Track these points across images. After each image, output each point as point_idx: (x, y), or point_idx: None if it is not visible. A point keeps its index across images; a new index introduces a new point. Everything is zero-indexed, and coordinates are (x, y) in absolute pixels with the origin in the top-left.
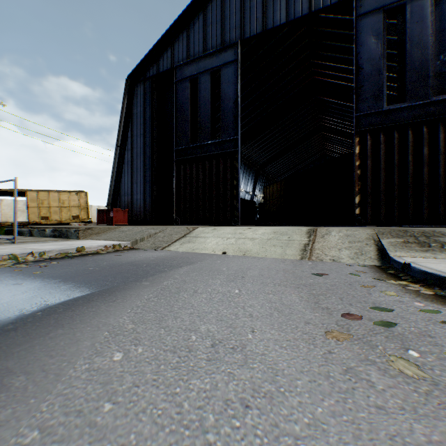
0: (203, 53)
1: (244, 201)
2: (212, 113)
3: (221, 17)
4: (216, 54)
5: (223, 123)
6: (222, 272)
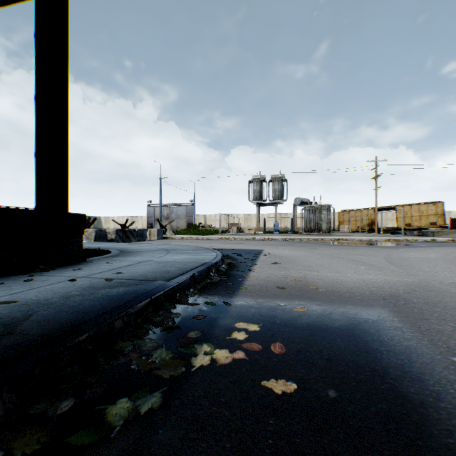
0: None
1: None
2: None
3: None
4: None
5: None
6: None
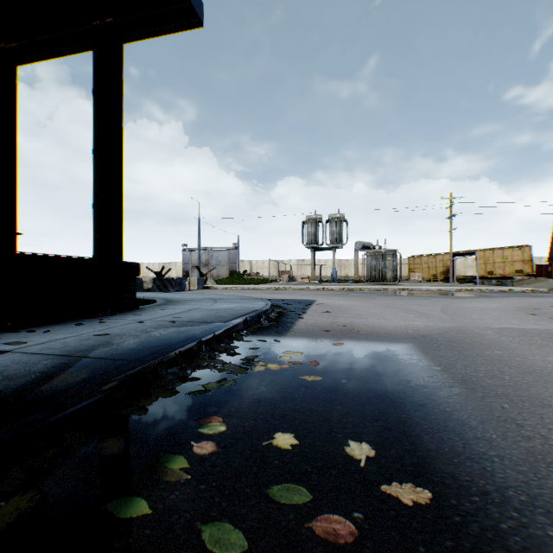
0: None
1: None
2: None
3: None
4: None
5: None
6: None
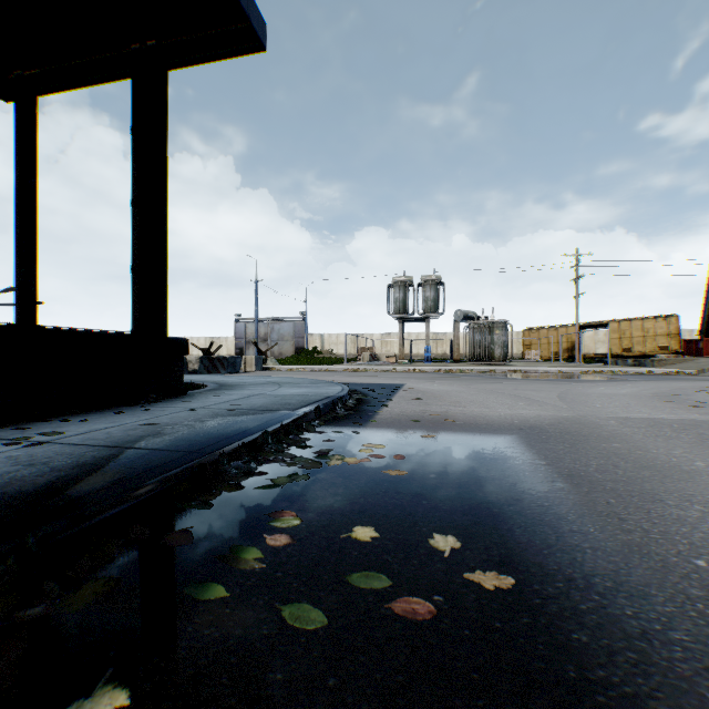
0: None
1: None
2: None
3: None
4: None
5: None
6: None
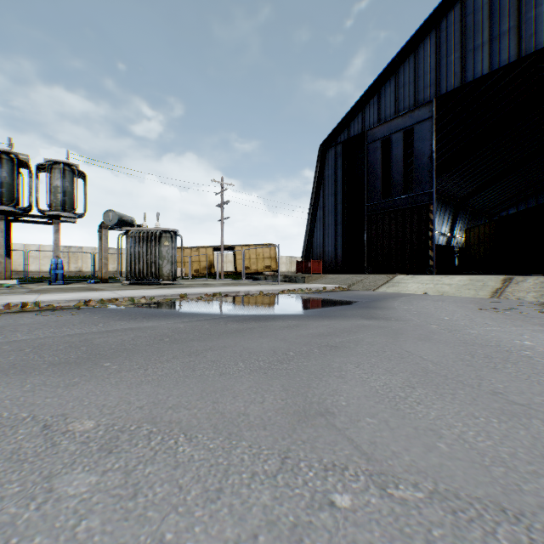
0: (394, 114)
1: (438, 246)
2: (403, 168)
3: (414, 77)
4: (408, 114)
5: (416, 178)
6: (429, 299)
